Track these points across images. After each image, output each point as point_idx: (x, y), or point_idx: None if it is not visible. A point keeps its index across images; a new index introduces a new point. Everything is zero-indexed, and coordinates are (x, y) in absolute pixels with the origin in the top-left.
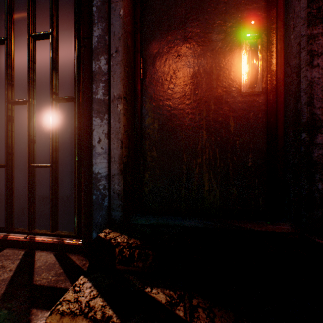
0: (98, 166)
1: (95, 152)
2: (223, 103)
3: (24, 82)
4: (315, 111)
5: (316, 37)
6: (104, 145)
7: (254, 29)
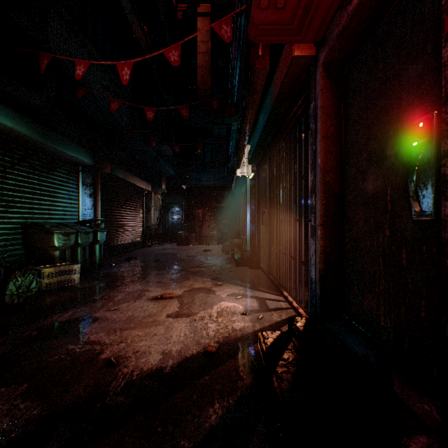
0: (312, 273)
1: (311, 262)
2: (395, 229)
3: None
4: None
5: None
6: (314, 258)
7: (420, 134)
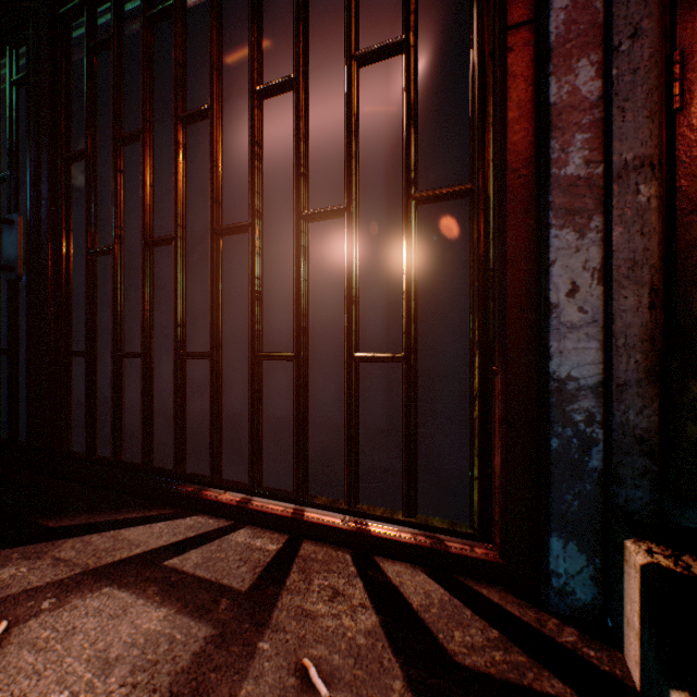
0: (567, 360)
1: (558, 322)
2: None
3: (280, 179)
4: None
5: None
6: (589, 301)
7: None
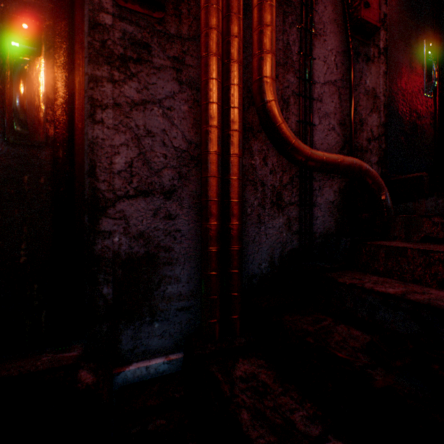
0: None
1: None
2: None
3: None
4: (99, 185)
5: (101, 81)
6: None
7: (27, 37)
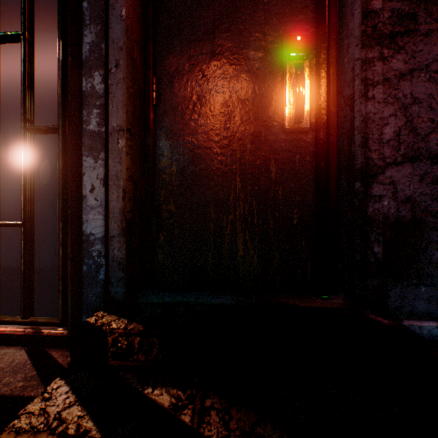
0: (90, 225)
1: (86, 205)
2: (262, 142)
3: None
4: (370, 155)
5: (372, 62)
6: (99, 195)
7: (300, 46)
